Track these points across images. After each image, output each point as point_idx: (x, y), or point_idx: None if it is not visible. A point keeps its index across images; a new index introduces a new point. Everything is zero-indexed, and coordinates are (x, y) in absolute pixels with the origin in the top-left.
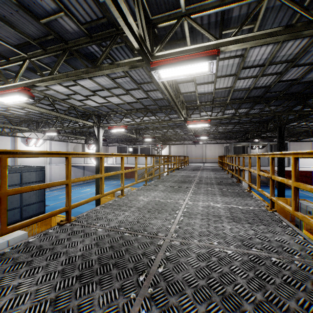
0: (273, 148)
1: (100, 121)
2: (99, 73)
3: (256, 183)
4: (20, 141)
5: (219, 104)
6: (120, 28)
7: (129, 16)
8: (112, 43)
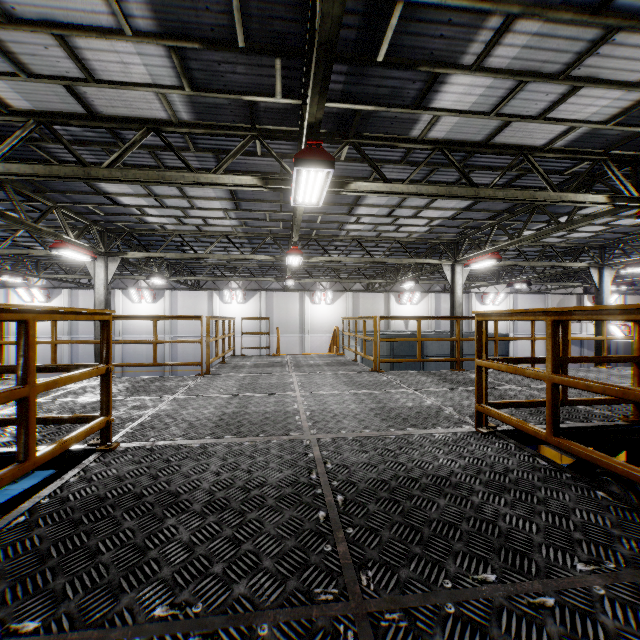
0: None
1: (603, 256)
2: (571, 227)
3: None
4: (474, 298)
5: None
6: (596, 173)
7: (588, 195)
8: (587, 191)
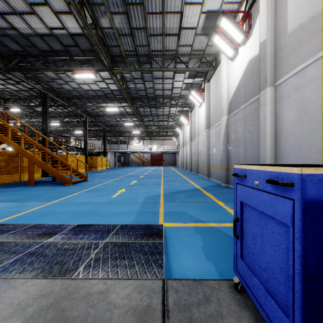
0: (144, 143)
1: None
2: None
3: (135, 165)
4: None
5: (64, 116)
6: None
7: None
8: None
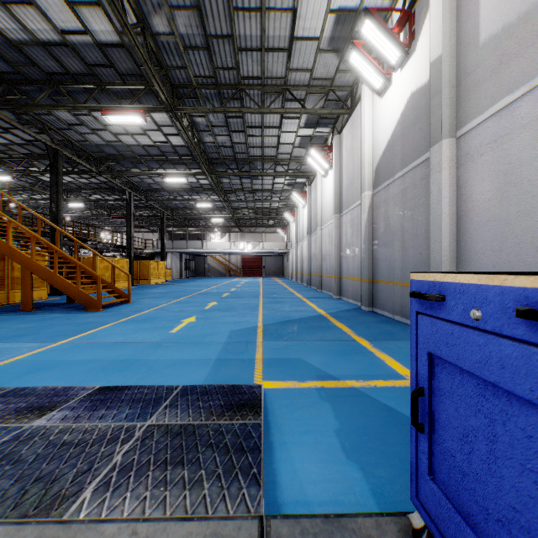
0: (231, 239)
1: None
2: None
3: (216, 275)
4: None
5: (91, 191)
6: None
7: None
8: None
